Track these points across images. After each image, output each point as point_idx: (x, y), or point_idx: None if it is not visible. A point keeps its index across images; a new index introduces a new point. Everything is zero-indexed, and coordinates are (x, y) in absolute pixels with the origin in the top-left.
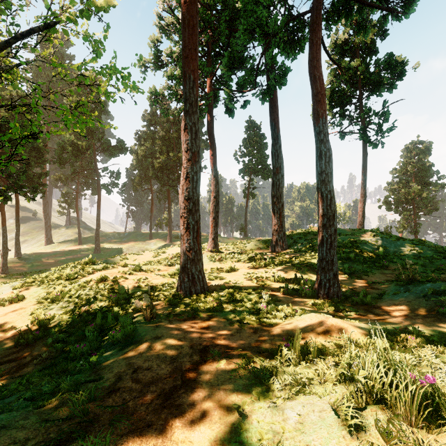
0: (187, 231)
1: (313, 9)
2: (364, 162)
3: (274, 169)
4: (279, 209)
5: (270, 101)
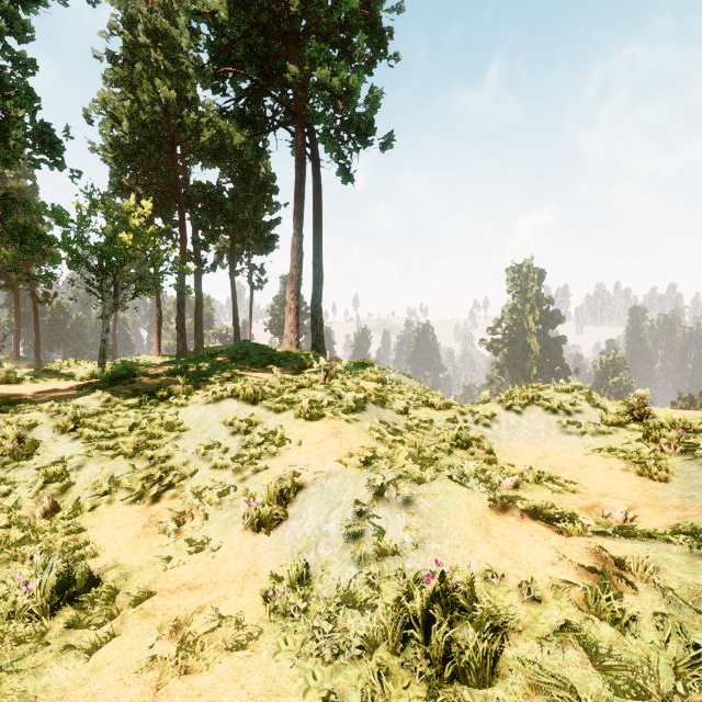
0: (182, 336)
1: (231, 250)
2: (251, 298)
3: (197, 302)
4: (200, 328)
5: (196, 257)
